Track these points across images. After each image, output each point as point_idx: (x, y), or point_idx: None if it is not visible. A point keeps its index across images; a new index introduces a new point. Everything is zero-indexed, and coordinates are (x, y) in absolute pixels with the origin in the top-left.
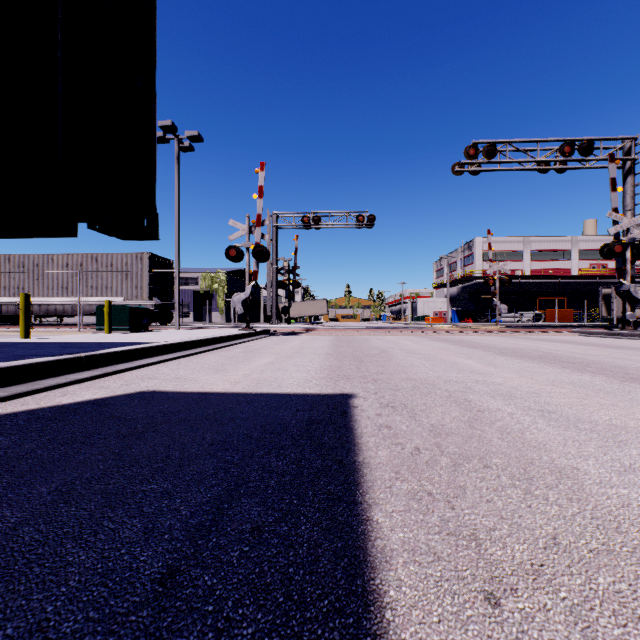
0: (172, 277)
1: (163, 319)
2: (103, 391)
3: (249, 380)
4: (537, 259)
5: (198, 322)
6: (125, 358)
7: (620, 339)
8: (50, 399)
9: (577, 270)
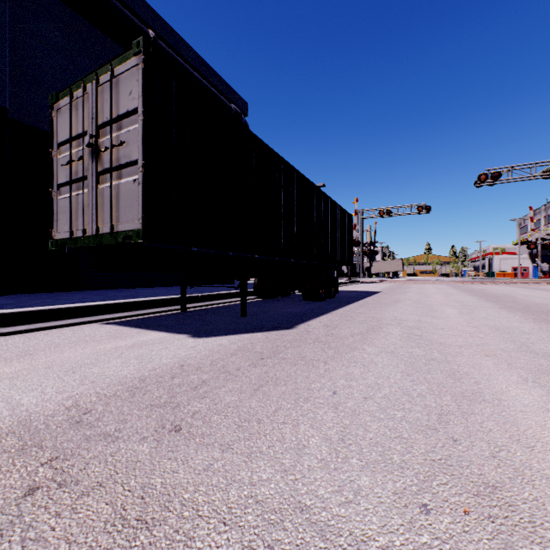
0: None
1: None
2: None
3: (360, 290)
4: None
5: None
6: None
7: None
8: None
9: None
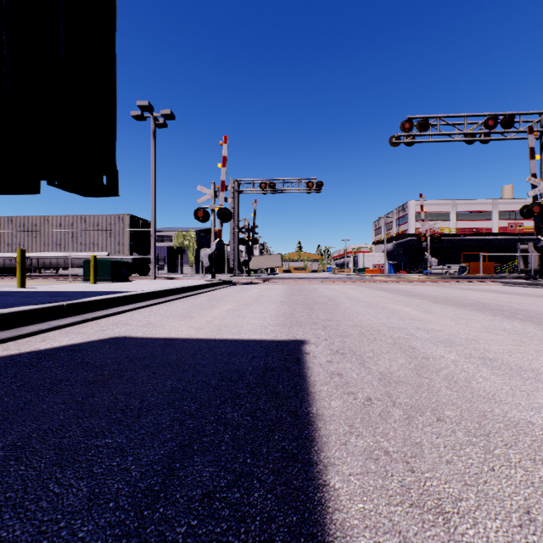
0: (149, 235)
1: (141, 271)
2: (79, 337)
3: (211, 326)
4: (462, 219)
5: (172, 273)
6: (104, 306)
7: (538, 288)
8: (30, 344)
9: (497, 228)
